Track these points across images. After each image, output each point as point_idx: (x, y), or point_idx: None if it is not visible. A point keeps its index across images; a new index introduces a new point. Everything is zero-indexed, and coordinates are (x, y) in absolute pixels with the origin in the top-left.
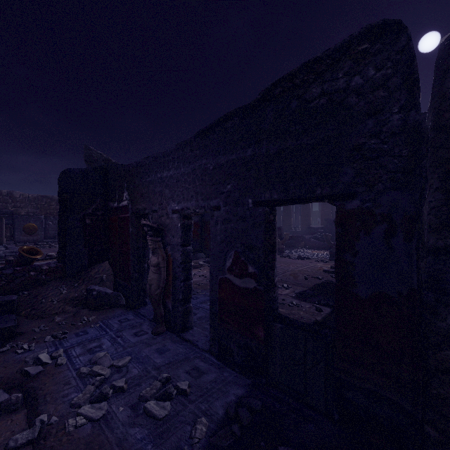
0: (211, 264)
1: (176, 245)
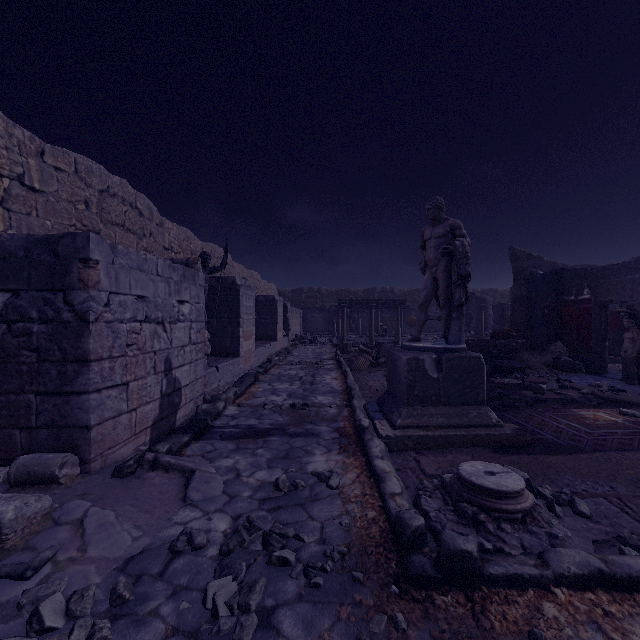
0: None
1: None
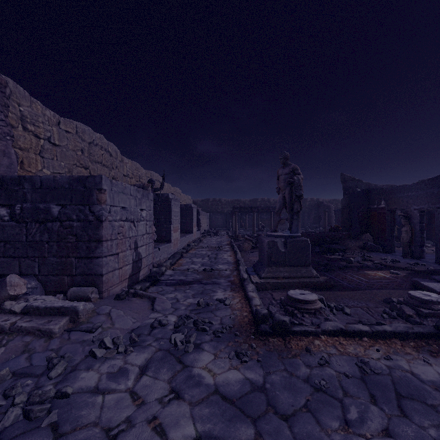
0: (436, 229)
1: (416, 223)
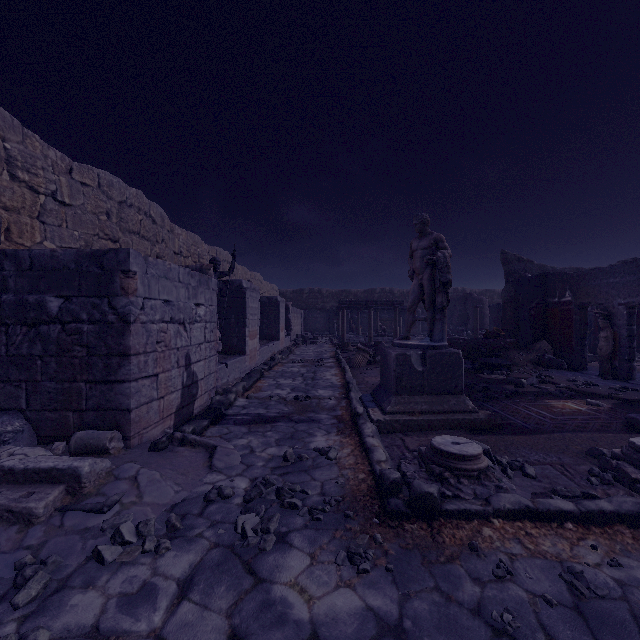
0: None
1: (622, 325)
